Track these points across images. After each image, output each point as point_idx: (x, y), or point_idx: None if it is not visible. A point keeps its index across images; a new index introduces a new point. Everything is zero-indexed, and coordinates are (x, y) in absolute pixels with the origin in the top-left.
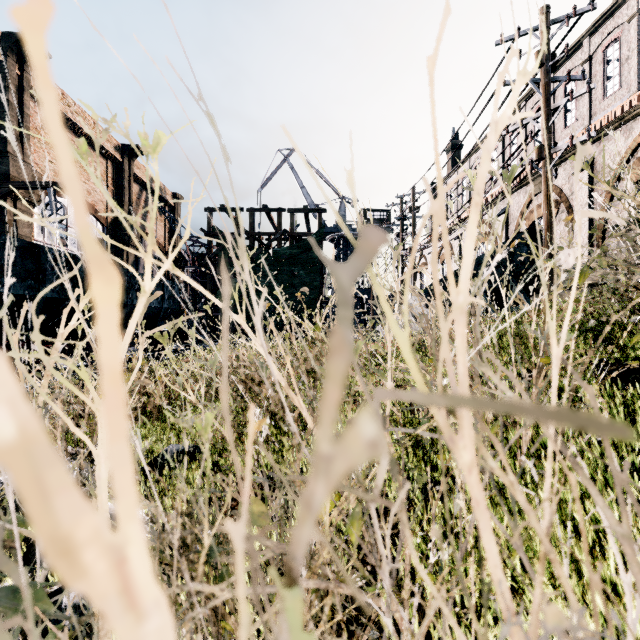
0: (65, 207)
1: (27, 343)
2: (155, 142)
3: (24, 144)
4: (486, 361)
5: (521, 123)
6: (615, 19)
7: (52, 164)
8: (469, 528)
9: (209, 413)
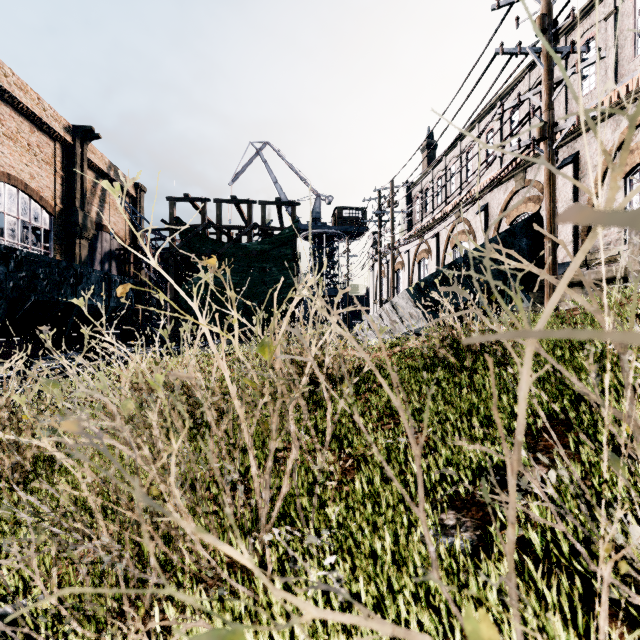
0: None
1: None
2: None
3: None
4: None
5: (519, 99)
6: (592, 17)
7: None
8: None
9: None
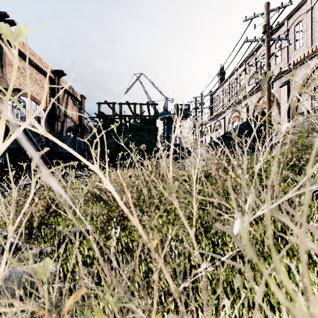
0: (24, 101)
1: (2, 171)
2: (16, 33)
3: (3, 69)
4: (285, 212)
5: (255, 61)
6: (300, 11)
7: (18, 79)
8: (253, 315)
9: (48, 259)
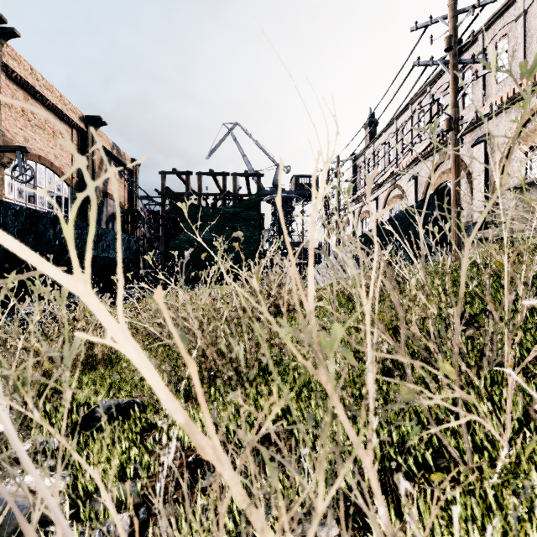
0: (32, 168)
1: None
2: None
3: None
4: None
5: (432, 99)
6: (505, 18)
7: (22, 131)
8: None
9: None
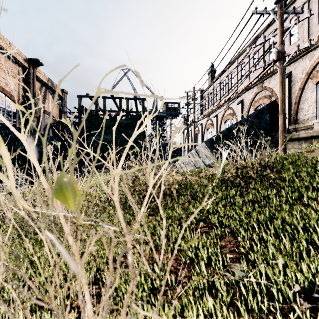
0: None
1: None
2: None
3: None
4: None
5: (264, 39)
6: (296, 4)
7: None
8: None
9: None
